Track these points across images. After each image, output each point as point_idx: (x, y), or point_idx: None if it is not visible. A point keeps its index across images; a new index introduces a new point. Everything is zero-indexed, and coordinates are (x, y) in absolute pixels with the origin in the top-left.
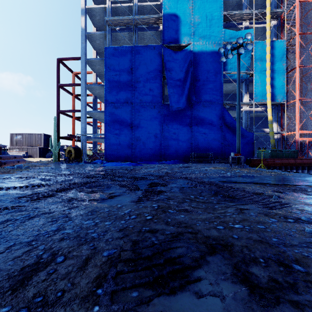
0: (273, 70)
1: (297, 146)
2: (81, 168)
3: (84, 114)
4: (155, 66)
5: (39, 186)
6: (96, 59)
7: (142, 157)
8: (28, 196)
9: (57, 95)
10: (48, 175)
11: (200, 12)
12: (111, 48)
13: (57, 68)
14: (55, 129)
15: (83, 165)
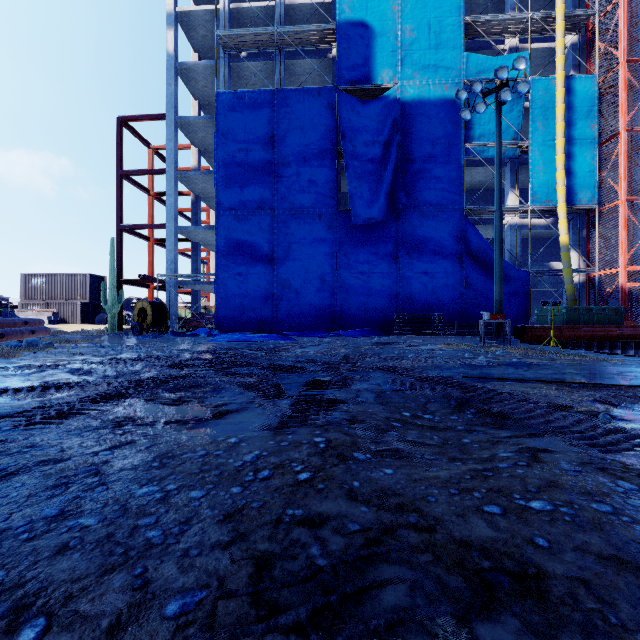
0: (571, 139)
1: (622, 298)
2: (163, 347)
3: (172, 234)
4: (322, 131)
5: (59, 389)
6: (199, 118)
7: (294, 322)
8: (22, 413)
9: (118, 194)
10: (90, 361)
11: (416, 17)
12: (229, 95)
13: (118, 137)
14: (113, 264)
15: (169, 338)
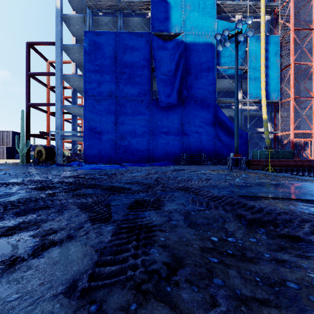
0: (268, 66)
1: (292, 146)
2: (45, 173)
3: (59, 109)
4: (143, 55)
5: None
6: (75, 45)
7: (128, 158)
8: None
9: (27, 86)
10: None
11: None
12: (91, 33)
13: (27, 53)
14: (23, 125)
15: (54, 167)
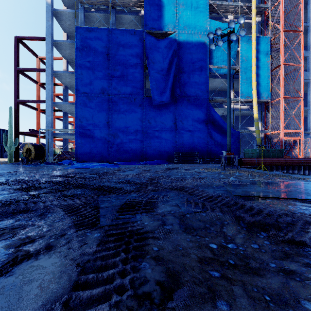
0: (258, 67)
1: (282, 145)
2: (32, 172)
3: (50, 106)
4: (136, 53)
5: None
6: (66, 41)
7: (120, 156)
8: None
9: (15, 82)
10: None
11: None
12: (83, 29)
13: (15, 48)
14: (11, 122)
15: (43, 166)
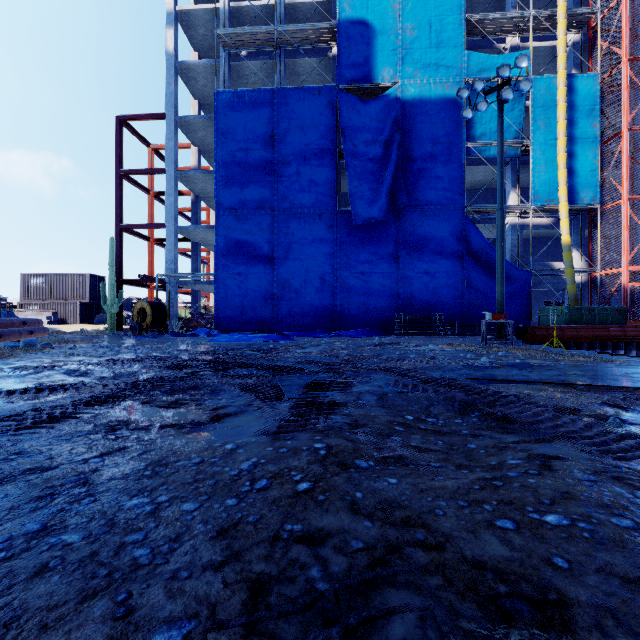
0: (573, 138)
1: (625, 298)
2: (162, 347)
3: (172, 233)
4: (322, 130)
5: (53, 391)
6: (198, 117)
7: (294, 322)
8: (12, 417)
9: (117, 194)
10: (87, 362)
11: (417, 16)
12: (229, 94)
13: (117, 137)
14: (113, 264)
15: (168, 339)
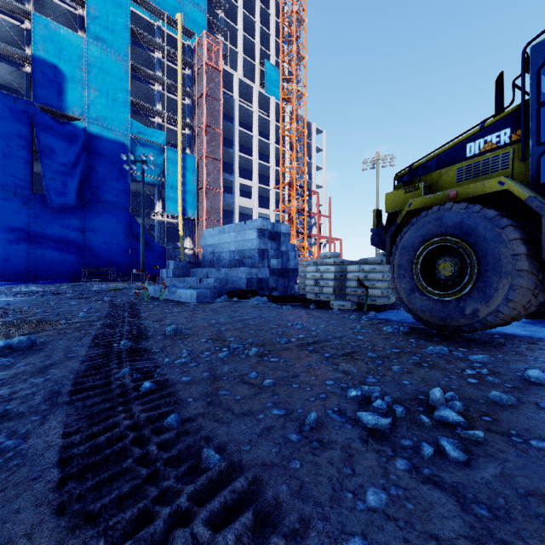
0: (185, 183)
1: None
2: None
3: None
4: (17, 130)
5: None
6: None
7: None
8: None
9: None
10: None
11: (99, 83)
12: None
13: None
14: None
15: None
